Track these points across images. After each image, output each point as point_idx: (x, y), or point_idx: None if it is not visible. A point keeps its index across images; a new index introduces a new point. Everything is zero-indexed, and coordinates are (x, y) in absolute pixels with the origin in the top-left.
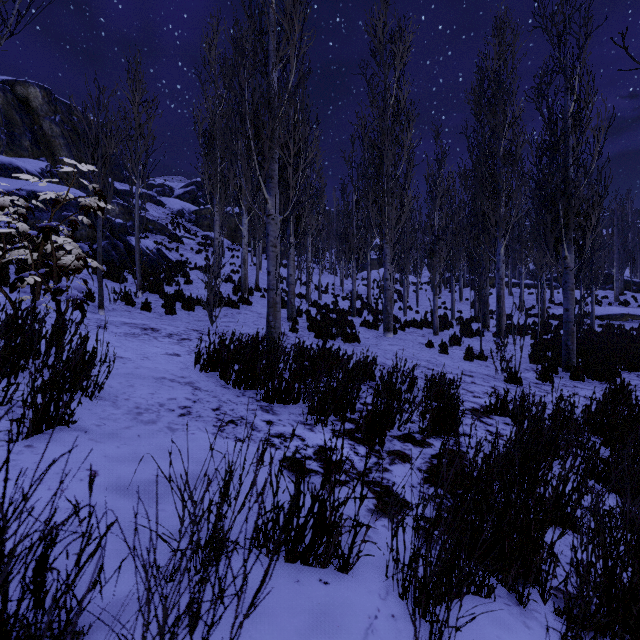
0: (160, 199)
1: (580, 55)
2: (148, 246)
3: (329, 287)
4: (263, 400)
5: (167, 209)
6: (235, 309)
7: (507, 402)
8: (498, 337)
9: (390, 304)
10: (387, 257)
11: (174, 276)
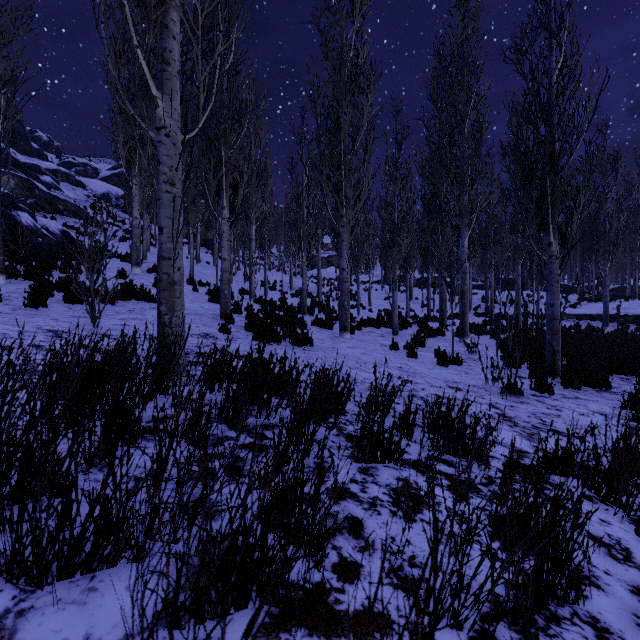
0: (80, 179)
1: (569, 6)
2: (48, 226)
3: (277, 284)
4: (3, 576)
5: (88, 191)
6: (149, 303)
7: (572, 451)
8: (462, 337)
9: (347, 299)
10: (344, 243)
11: (78, 263)
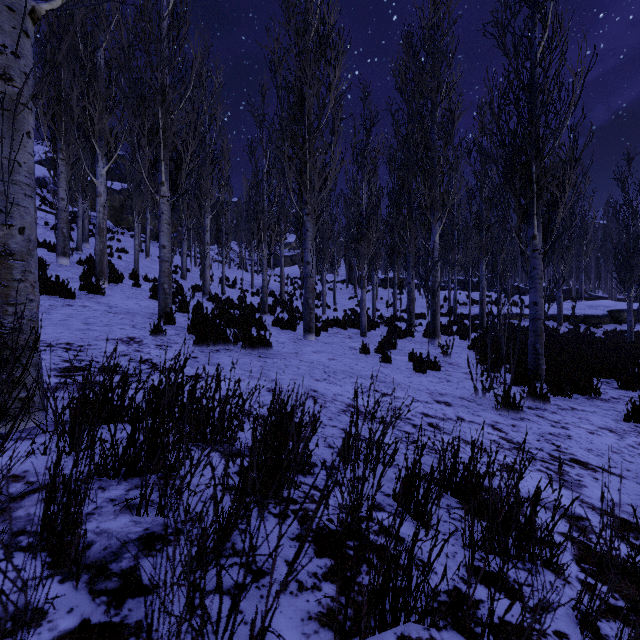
0: None
1: None
2: None
3: (237, 282)
4: None
5: None
6: (65, 299)
7: None
8: (433, 338)
9: (312, 296)
10: (308, 233)
11: None
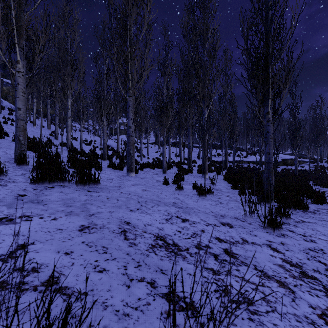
0: None
1: None
2: None
3: (92, 142)
4: None
5: None
6: None
7: None
8: (203, 174)
9: (133, 148)
10: (130, 108)
11: None
